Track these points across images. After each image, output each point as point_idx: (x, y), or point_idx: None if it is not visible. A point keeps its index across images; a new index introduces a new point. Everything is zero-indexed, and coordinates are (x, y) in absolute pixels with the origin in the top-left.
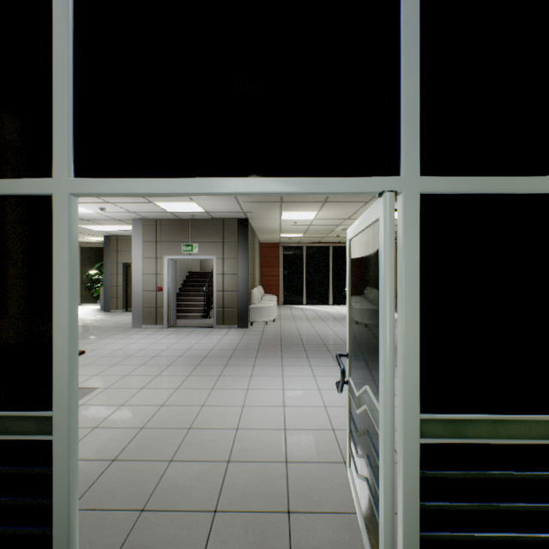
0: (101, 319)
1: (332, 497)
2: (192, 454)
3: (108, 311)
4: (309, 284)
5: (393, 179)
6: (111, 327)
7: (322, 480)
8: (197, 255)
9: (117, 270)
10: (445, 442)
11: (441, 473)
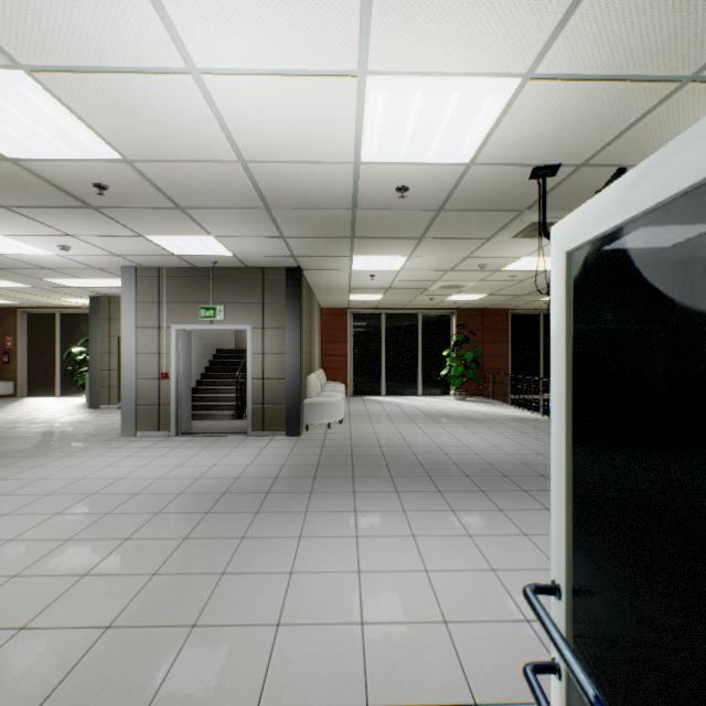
0: (79, 421)
1: None
2: None
3: (96, 408)
4: (389, 366)
5: None
6: (87, 434)
7: None
8: (223, 323)
9: (109, 347)
10: None
11: None
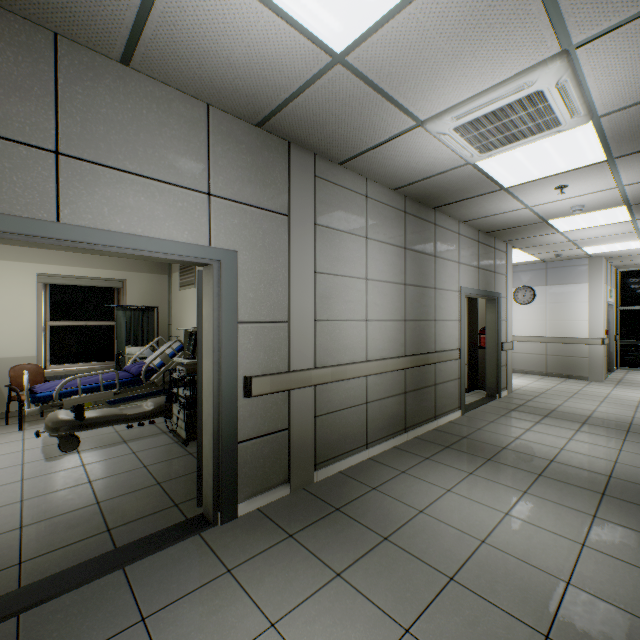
0: None
1: None
2: None
3: None
4: None
5: None
6: None
7: None
8: None
9: None
10: None
11: None
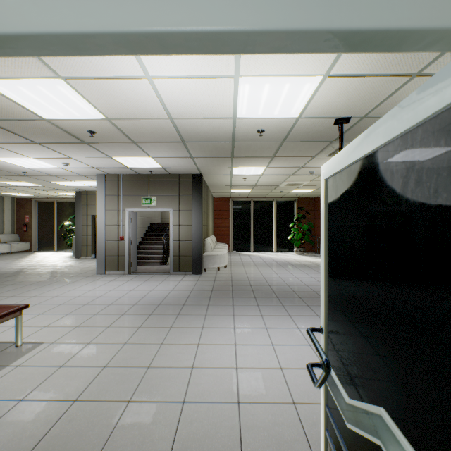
0: (71, 265)
1: None
2: (125, 445)
3: (79, 258)
4: (255, 233)
5: None
6: (77, 273)
7: None
8: (155, 207)
9: (86, 221)
10: None
11: None
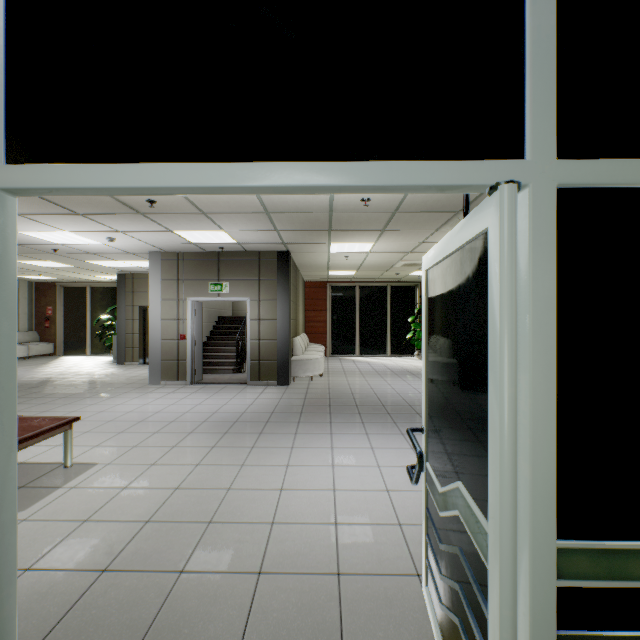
0: (113, 373)
1: (403, 631)
2: (211, 561)
3: (122, 364)
4: (362, 331)
5: (514, 164)
6: (123, 383)
7: (389, 604)
8: (228, 296)
9: (132, 315)
10: (597, 585)
11: (590, 636)
